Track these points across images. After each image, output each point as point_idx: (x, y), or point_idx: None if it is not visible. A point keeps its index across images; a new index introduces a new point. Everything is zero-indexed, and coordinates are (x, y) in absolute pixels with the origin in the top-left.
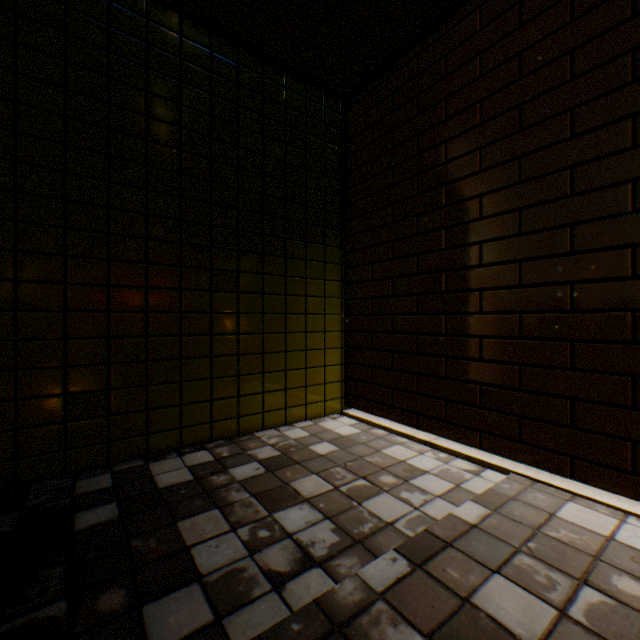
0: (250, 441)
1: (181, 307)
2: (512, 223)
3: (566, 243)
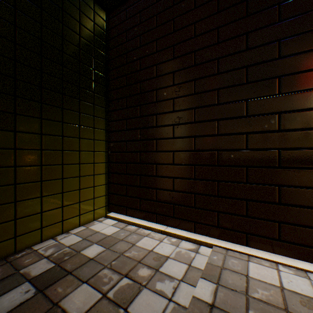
0: (26, 257)
1: None
2: (214, 97)
3: (244, 110)
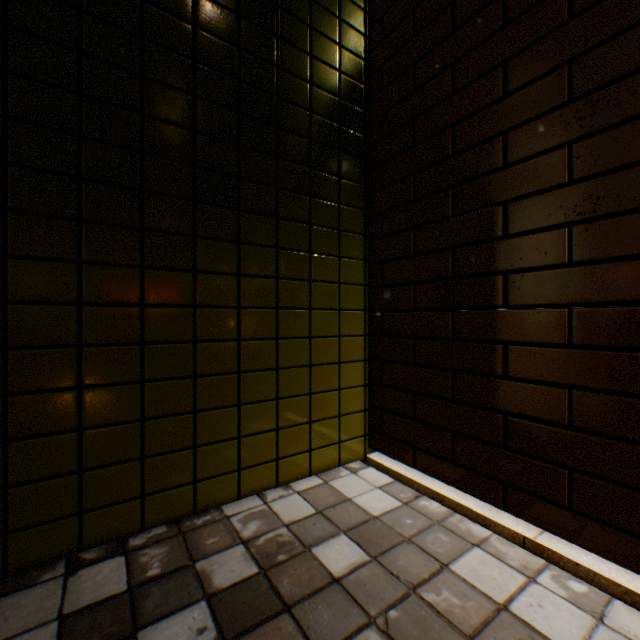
0: (210, 530)
1: (80, 294)
2: None
3: None
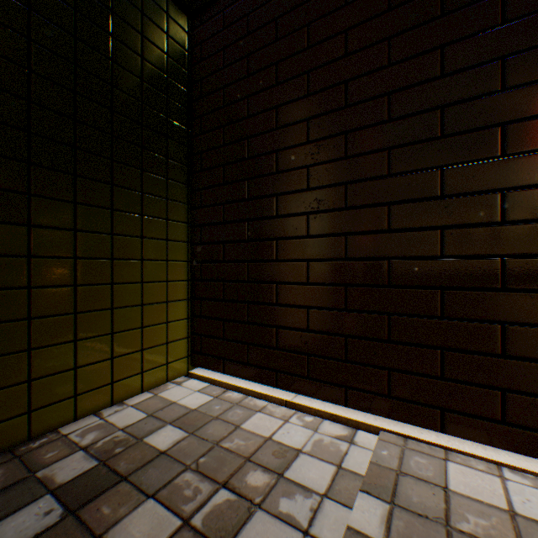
0: (48, 448)
1: None
2: (381, 163)
3: (437, 186)
